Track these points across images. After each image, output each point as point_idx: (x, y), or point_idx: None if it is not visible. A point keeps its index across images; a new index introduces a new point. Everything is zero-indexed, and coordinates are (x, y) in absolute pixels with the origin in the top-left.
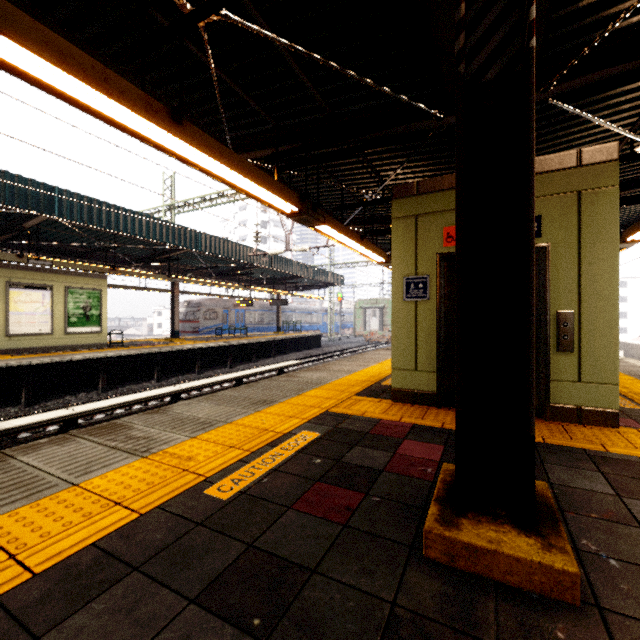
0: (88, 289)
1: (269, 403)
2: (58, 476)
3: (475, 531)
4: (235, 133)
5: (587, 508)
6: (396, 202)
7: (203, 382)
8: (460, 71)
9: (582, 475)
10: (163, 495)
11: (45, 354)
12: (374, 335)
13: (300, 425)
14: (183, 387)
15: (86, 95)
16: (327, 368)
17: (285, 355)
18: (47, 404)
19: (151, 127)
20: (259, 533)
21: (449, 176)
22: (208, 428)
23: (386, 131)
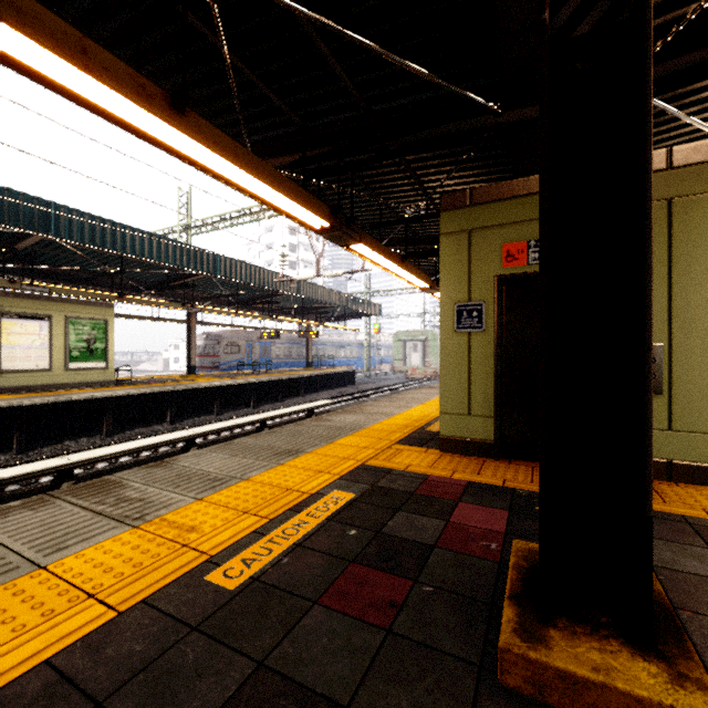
0: (92, 319)
1: (294, 454)
2: (22, 554)
3: (571, 650)
4: (255, 136)
5: (706, 603)
6: (445, 215)
7: (221, 425)
8: (545, 20)
9: (689, 553)
10: (152, 583)
11: (42, 393)
12: (415, 371)
13: (331, 483)
14: (198, 431)
15: (61, 72)
16: (363, 410)
17: (315, 394)
18: (43, 450)
19: (146, 117)
20: (273, 643)
21: (509, 183)
22: (219, 486)
23: (433, 131)
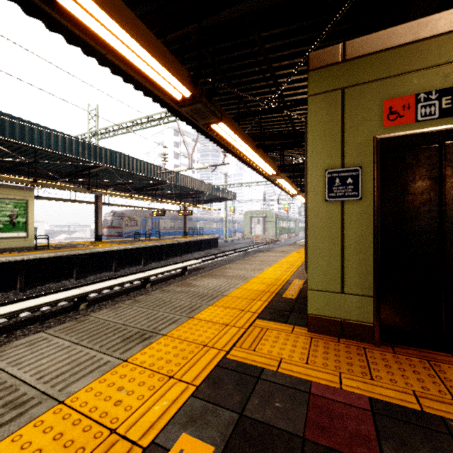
0: (14, 199)
1: (147, 337)
2: None
3: None
4: None
5: None
6: (314, 73)
7: (109, 283)
8: None
9: None
10: None
11: None
12: (258, 238)
13: (180, 407)
14: (87, 290)
15: None
16: (224, 273)
17: (190, 254)
18: None
19: None
20: None
21: (392, 29)
22: (7, 426)
23: None
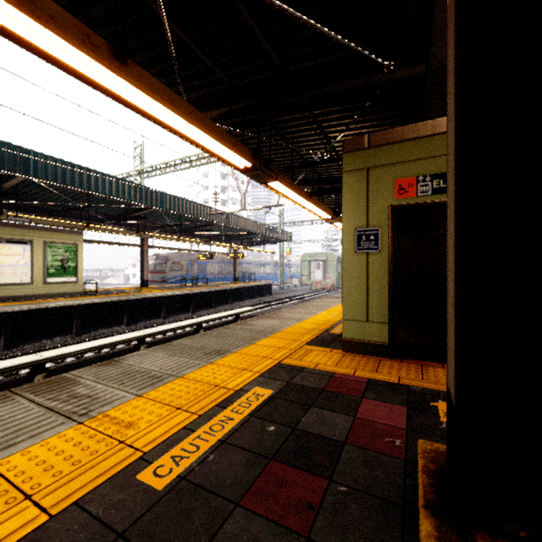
0: (65, 244)
1: (222, 353)
2: None
3: None
4: (191, 94)
5: None
6: (347, 155)
7: (166, 327)
8: None
9: None
10: (87, 482)
11: (25, 302)
12: (318, 284)
13: (252, 380)
14: (147, 332)
15: (12, 20)
16: (278, 315)
17: (241, 302)
18: (24, 347)
19: (91, 64)
20: None
21: (401, 128)
22: (157, 383)
23: (337, 87)
